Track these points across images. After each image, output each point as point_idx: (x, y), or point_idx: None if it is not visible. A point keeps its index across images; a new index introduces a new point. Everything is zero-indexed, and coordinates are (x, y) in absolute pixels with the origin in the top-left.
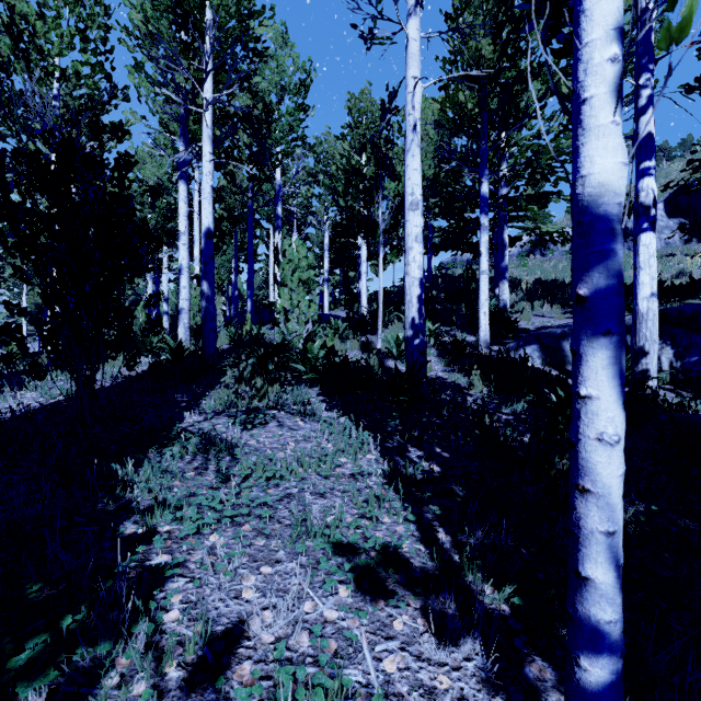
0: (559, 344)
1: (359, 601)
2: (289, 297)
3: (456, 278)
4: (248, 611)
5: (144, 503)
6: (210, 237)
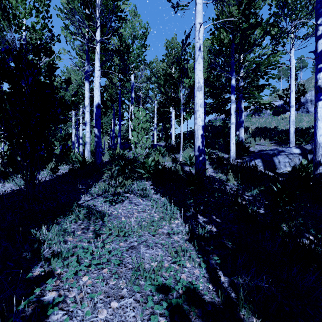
0: (272, 159)
1: None
2: (137, 136)
3: (217, 127)
4: None
5: (49, 252)
6: (99, 107)
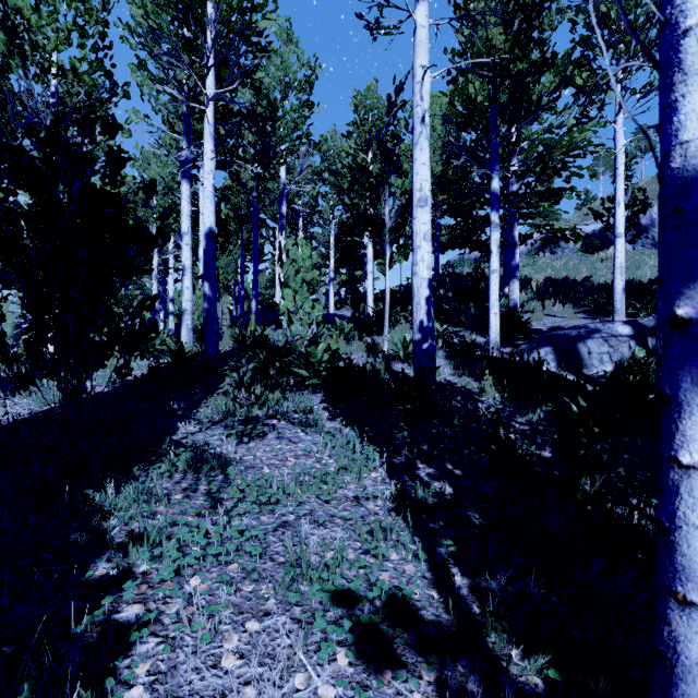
0: (574, 346)
1: (361, 672)
2: (293, 298)
3: (463, 277)
4: (226, 687)
5: (122, 534)
6: (212, 236)
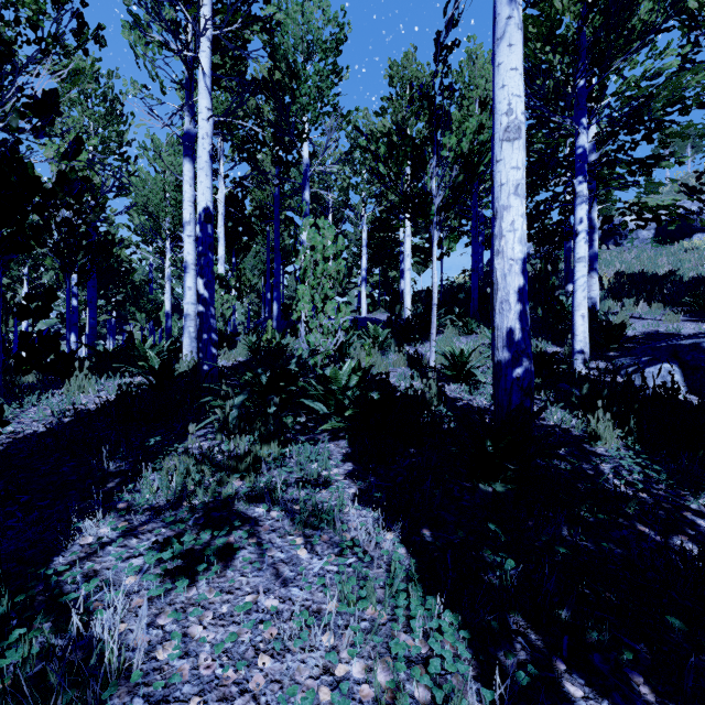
0: None
1: None
2: (310, 298)
3: None
4: None
5: None
6: (208, 219)
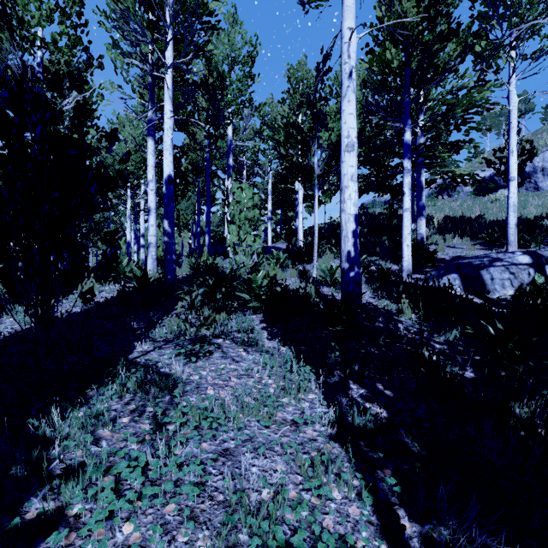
0: (478, 273)
1: None
2: (237, 233)
3: (376, 216)
4: None
5: (63, 464)
6: (171, 182)
